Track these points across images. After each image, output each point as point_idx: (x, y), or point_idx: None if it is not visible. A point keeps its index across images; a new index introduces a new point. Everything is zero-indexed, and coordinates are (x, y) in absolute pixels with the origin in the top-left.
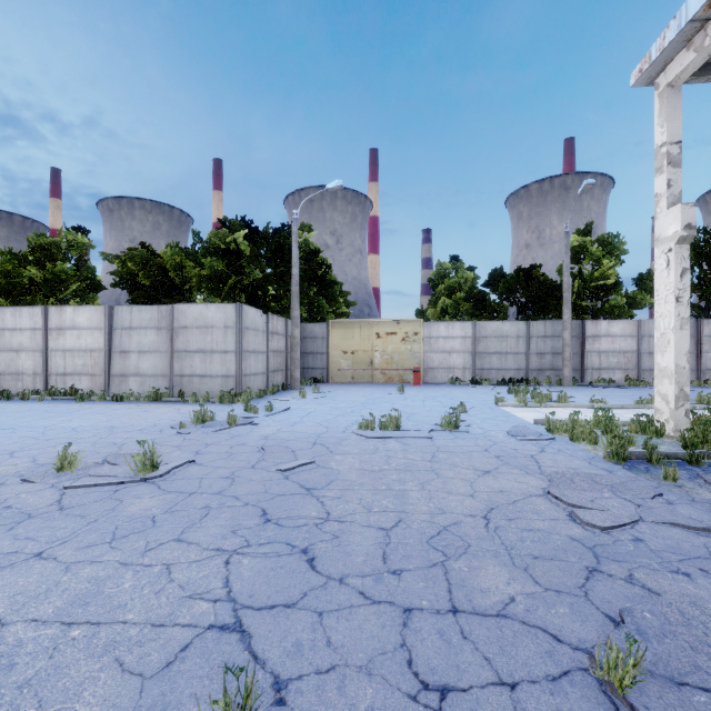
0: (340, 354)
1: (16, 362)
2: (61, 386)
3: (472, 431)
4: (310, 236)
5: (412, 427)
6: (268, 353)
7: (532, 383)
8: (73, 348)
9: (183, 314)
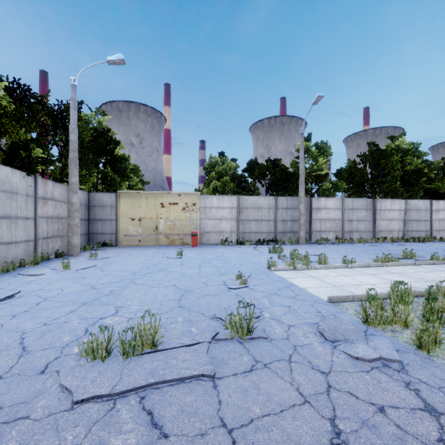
0: (128, 221)
1: None
2: None
3: (271, 333)
4: (104, 119)
5: (182, 329)
6: (36, 219)
7: (279, 242)
8: None
9: None
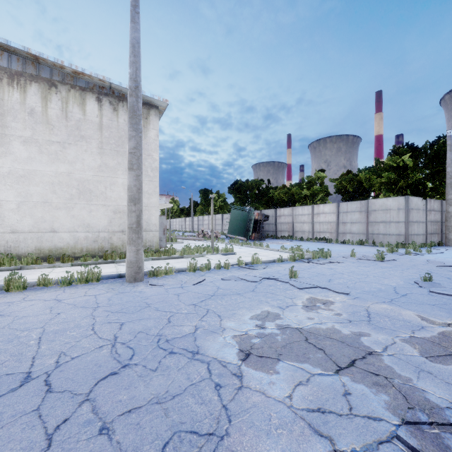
0: None
1: (302, 227)
2: (318, 237)
3: None
4: None
5: None
6: (426, 223)
7: None
8: (323, 221)
9: (373, 204)
